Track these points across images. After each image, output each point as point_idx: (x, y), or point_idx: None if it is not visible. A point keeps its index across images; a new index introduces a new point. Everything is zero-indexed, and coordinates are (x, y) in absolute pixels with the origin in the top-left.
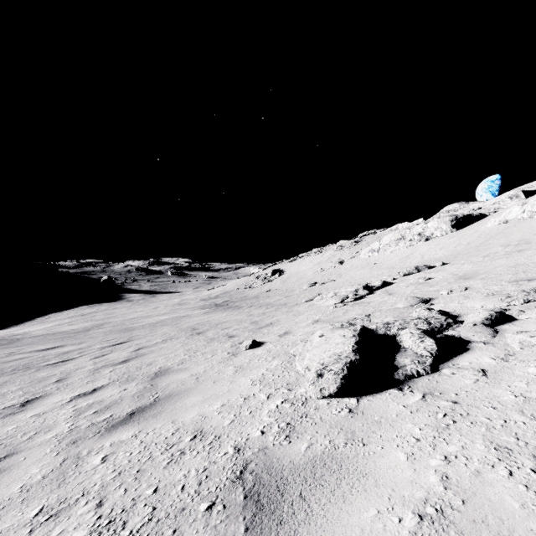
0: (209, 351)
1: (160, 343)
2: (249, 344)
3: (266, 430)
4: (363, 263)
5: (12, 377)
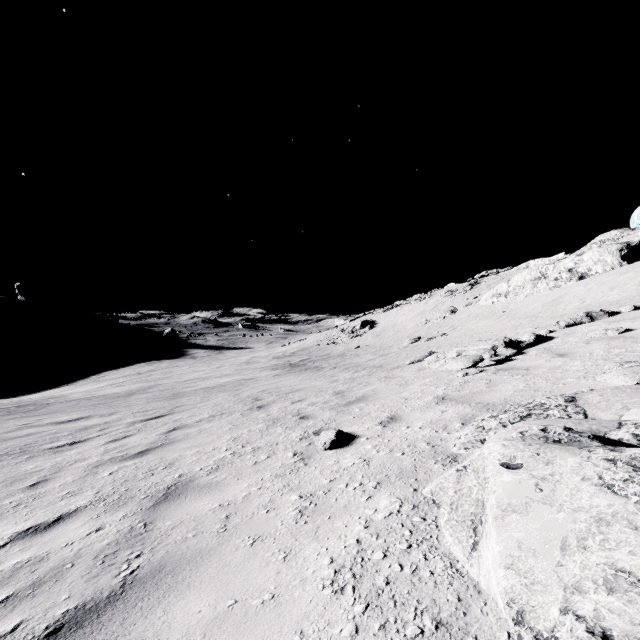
0: (266, 445)
1: (204, 421)
2: (329, 440)
3: None
4: (486, 311)
5: None
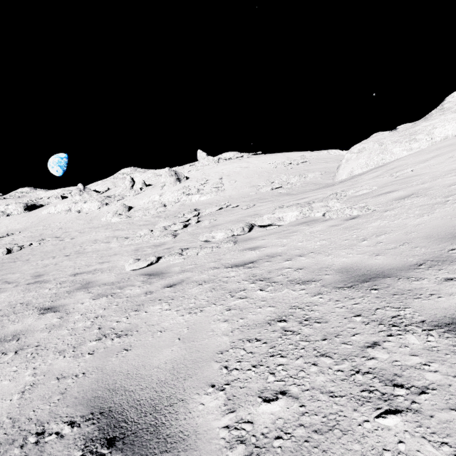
0: None
1: None
2: None
3: None
4: None
5: None
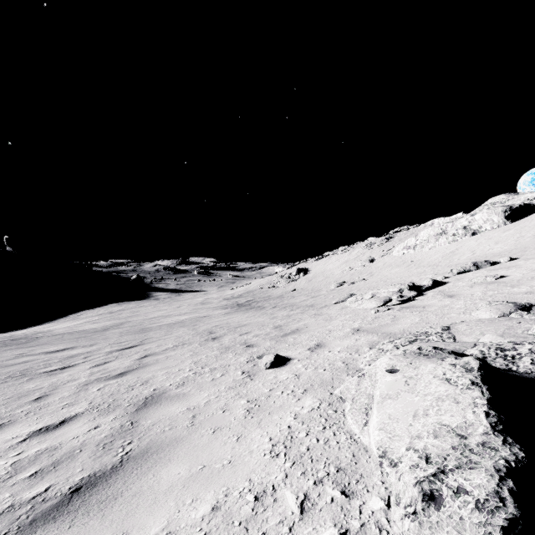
0: (220, 366)
1: (169, 350)
2: (269, 362)
3: None
4: (398, 261)
5: None
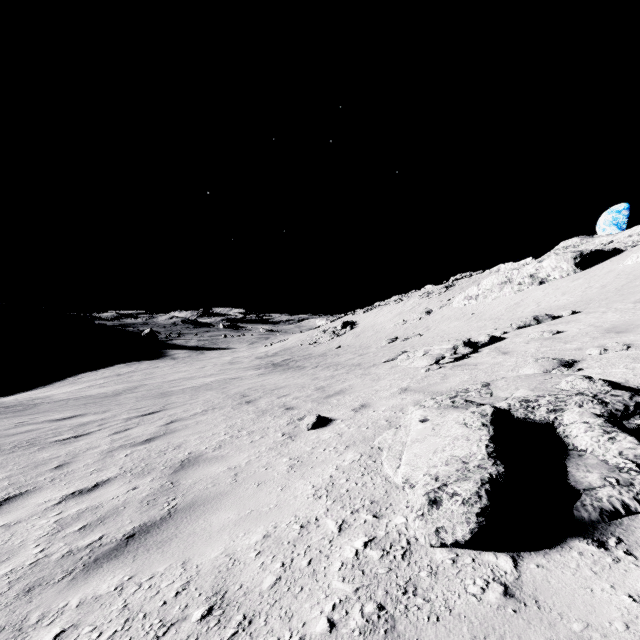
0: (258, 429)
1: (198, 415)
2: (311, 422)
3: (338, 620)
4: (457, 313)
5: (7, 457)
